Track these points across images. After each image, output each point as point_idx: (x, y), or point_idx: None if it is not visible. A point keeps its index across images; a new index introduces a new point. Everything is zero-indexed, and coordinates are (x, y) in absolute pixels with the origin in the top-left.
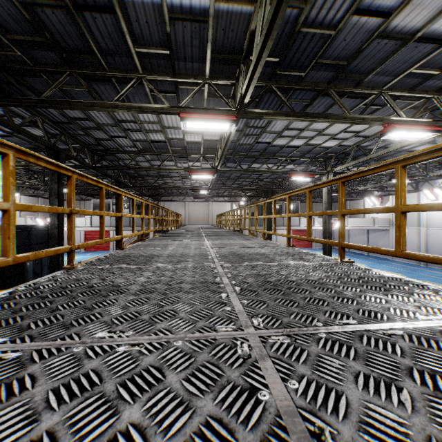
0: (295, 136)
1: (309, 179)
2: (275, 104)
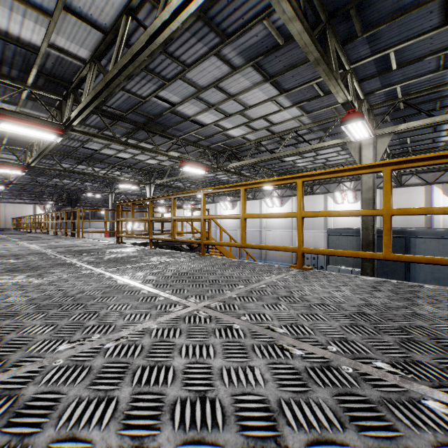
0: (80, 171)
1: (99, 195)
2: (58, 158)
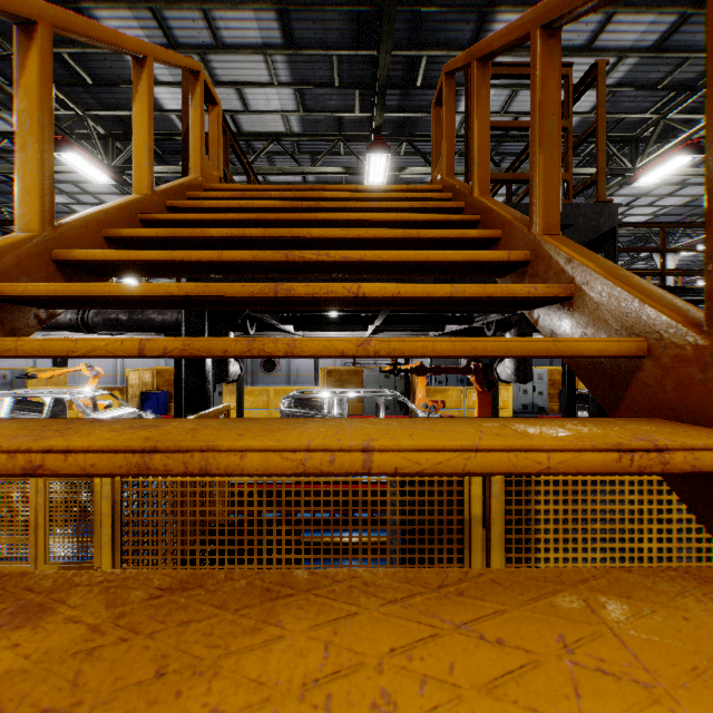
0: (67, 192)
1: None
2: None
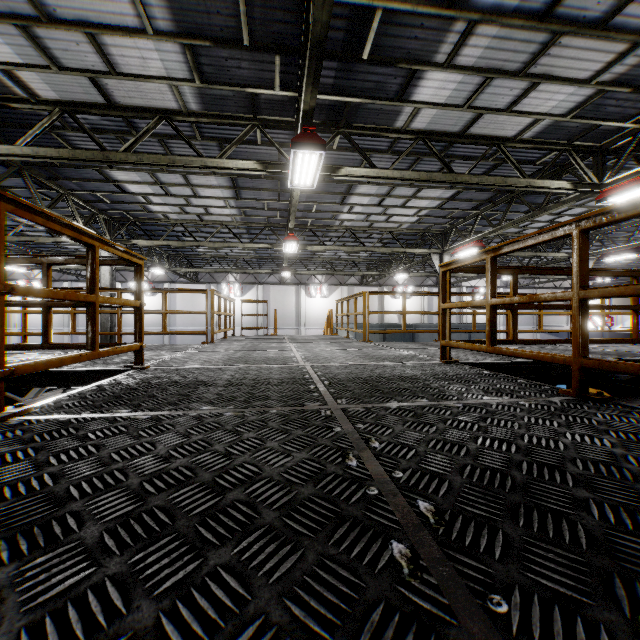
0: None
1: None
2: None
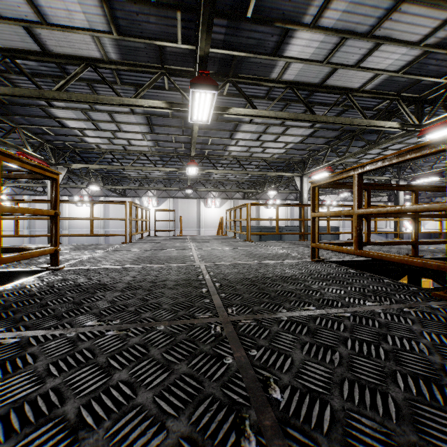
0: None
1: None
2: None
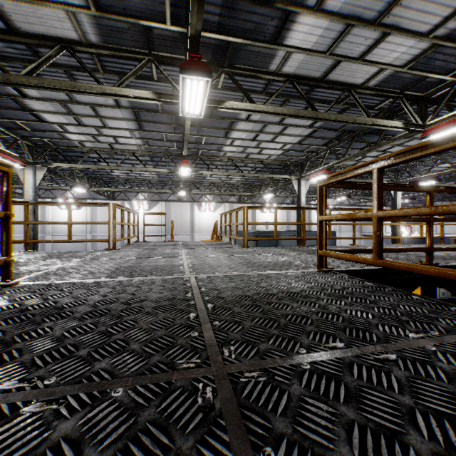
0: None
1: None
2: None
